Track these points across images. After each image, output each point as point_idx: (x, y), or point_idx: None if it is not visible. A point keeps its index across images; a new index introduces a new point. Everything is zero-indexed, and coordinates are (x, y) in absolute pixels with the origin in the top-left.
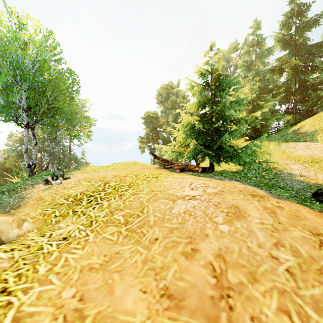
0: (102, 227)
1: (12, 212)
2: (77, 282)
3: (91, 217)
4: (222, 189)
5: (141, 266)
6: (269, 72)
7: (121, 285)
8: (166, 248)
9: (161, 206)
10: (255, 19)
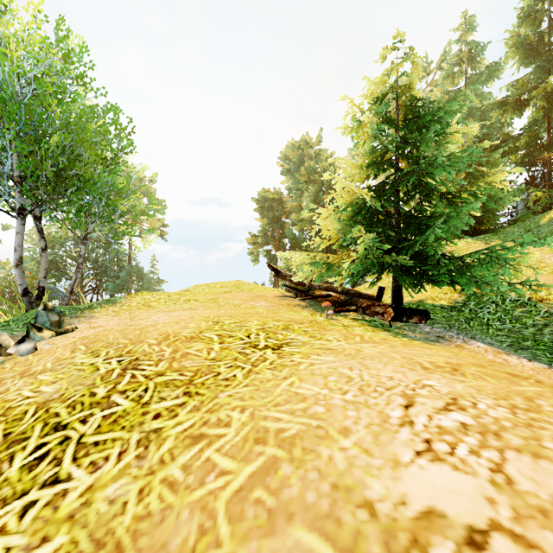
0: None
1: None
2: None
3: None
4: None
5: None
6: (496, 109)
7: None
8: None
9: None
10: (465, 14)
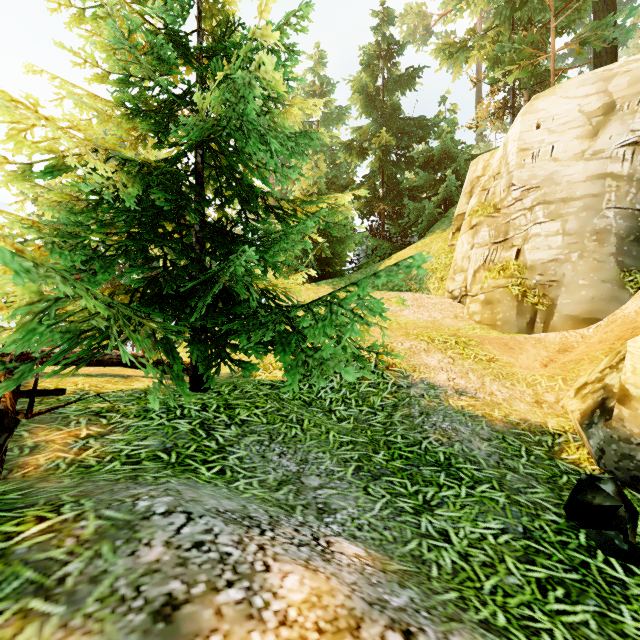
0: None
1: None
2: None
3: None
4: None
5: None
6: (343, 149)
7: None
8: None
9: None
10: (318, 44)
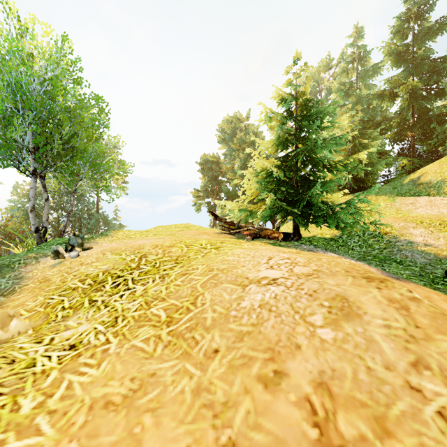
0: (132, 328)
1: (2, 300)
2: (81, 432)
3: (116, 310)
4: (318, 268)
5: (190, 401)
6: (376, 99)
7: (156, 439)
8: (232, 367)
9: (224, 294)
10: (356, 25)
